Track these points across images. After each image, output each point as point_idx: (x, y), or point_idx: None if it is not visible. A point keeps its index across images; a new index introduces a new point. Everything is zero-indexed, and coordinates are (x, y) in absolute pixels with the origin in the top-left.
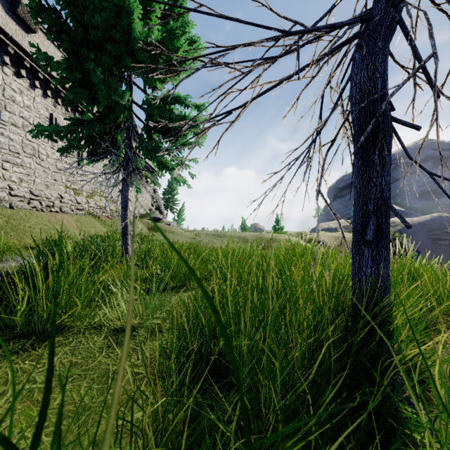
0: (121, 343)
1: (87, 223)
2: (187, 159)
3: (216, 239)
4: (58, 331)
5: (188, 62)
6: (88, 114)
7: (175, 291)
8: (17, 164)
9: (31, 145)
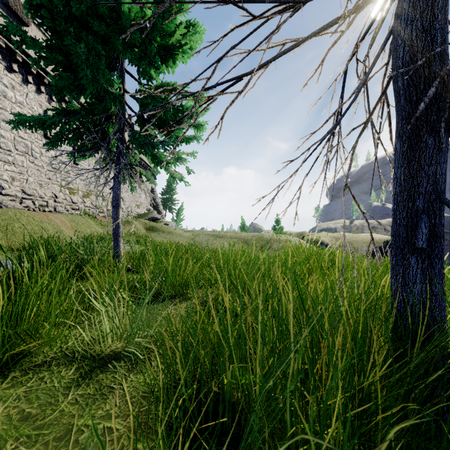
0: (96, 379)
1: (82, 223)
2: (184, 154)
3: (215, 239)
4: (16, 362)
5: (185, 47)
6: (75, 103)
7: (169, 302)
8: (8, 162)
9: (24, 143)
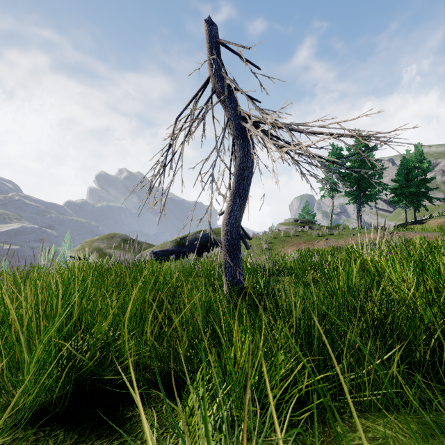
0: None
1: None
2: None
3: None
4: None
5: None
6: None
7: None
8: None
9: None
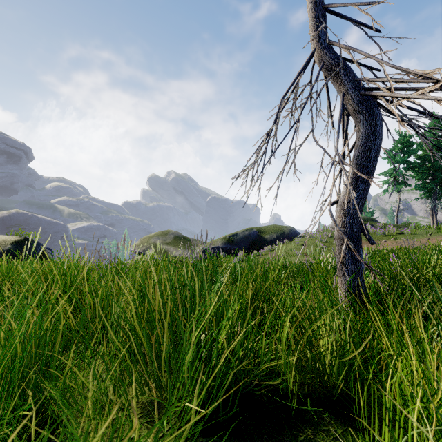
0: None
1: None
2: None
3: None
4: None
5: None
6: None
7: None
8: None
9: None
